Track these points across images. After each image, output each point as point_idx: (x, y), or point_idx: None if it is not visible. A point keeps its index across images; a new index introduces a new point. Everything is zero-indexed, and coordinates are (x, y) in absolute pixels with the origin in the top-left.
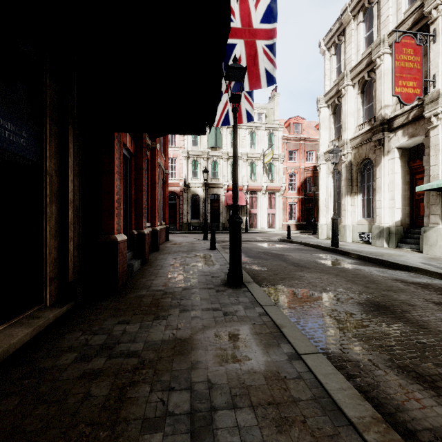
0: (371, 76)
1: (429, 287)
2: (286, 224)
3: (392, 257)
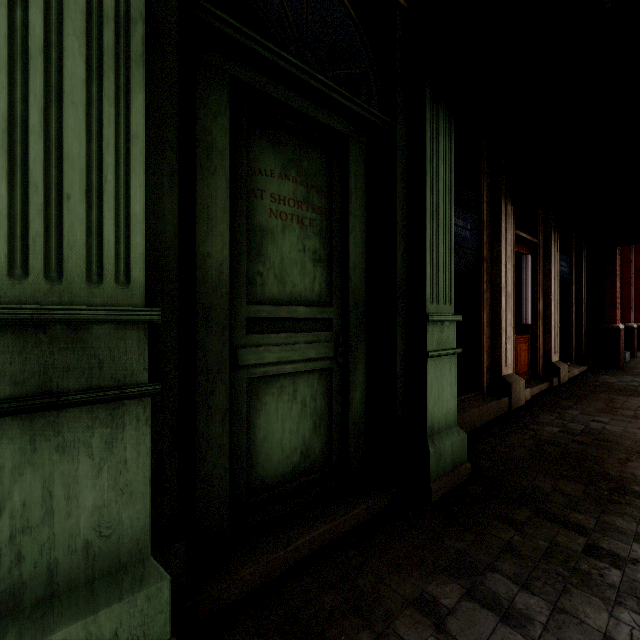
0: None
1: None
2: None
3: None
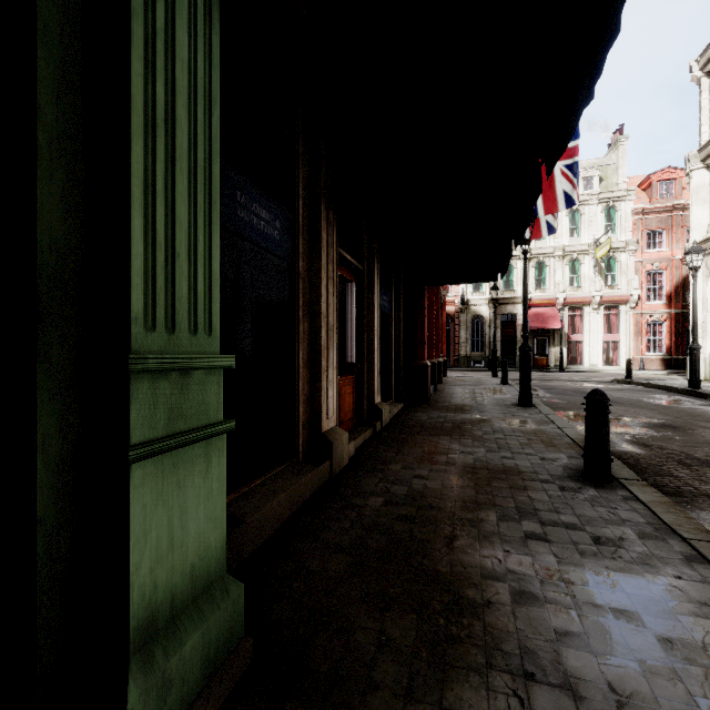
0: None
1: None
2: (640, 358)
3: None
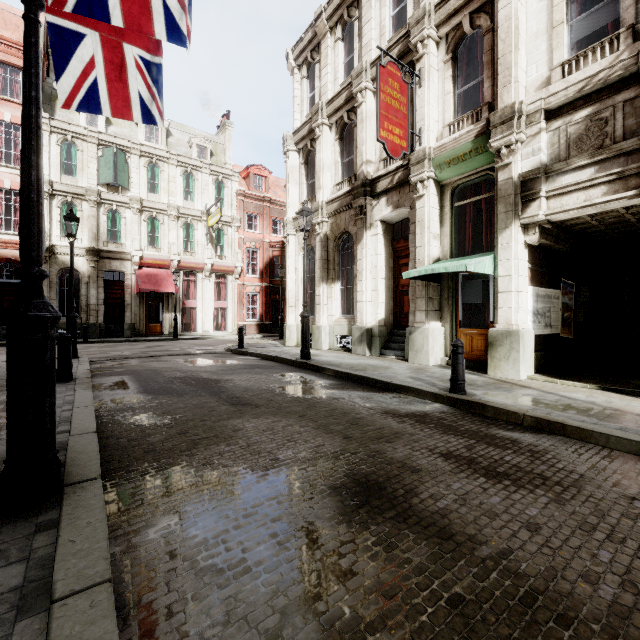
0: (352, 118)
1: (428, 420)
2: (243, 324)
3: (377, 371)
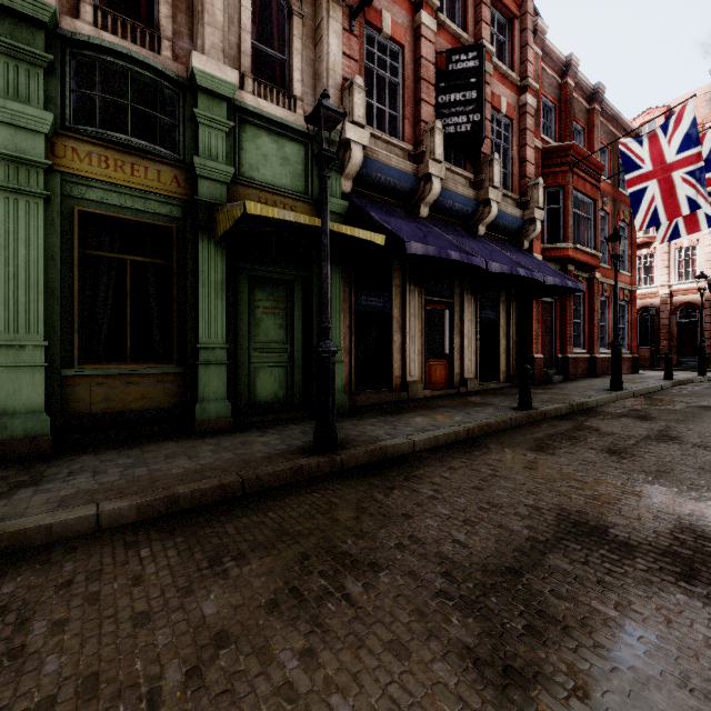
0: None
1: None
2: None
3: None
